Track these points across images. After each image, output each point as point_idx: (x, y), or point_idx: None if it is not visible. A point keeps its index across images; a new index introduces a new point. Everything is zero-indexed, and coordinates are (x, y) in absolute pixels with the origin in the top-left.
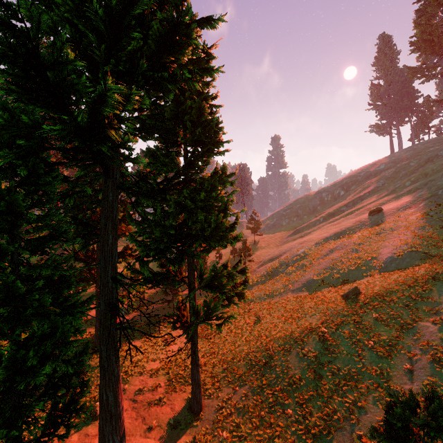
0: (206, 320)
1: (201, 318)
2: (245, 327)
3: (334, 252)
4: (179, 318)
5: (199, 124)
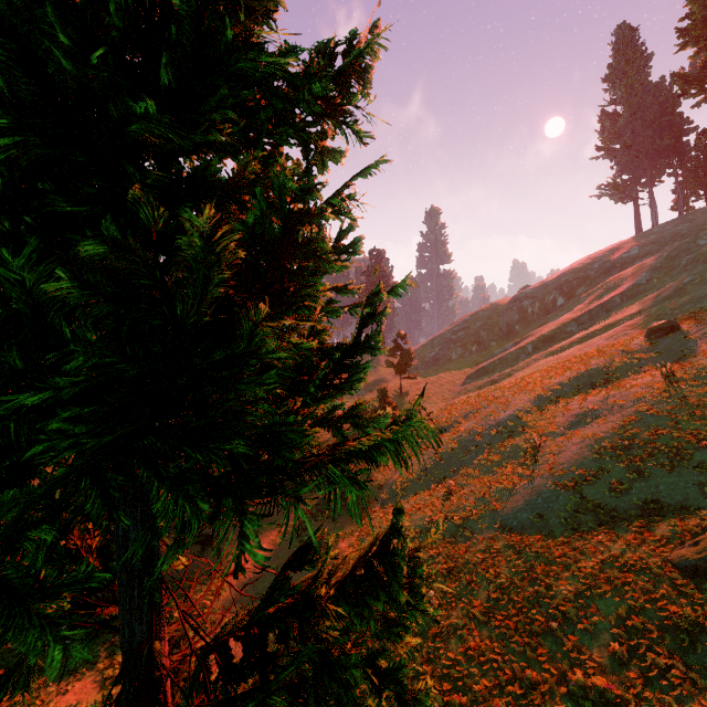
0: None
1: None
2: None
3: (591, 420)
4: None
5: None
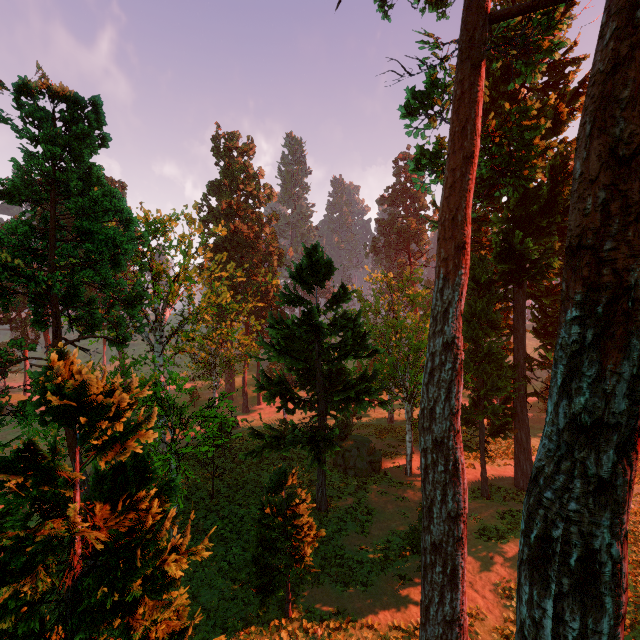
0: None
1: None
2: None
3: None
4: None
5: None
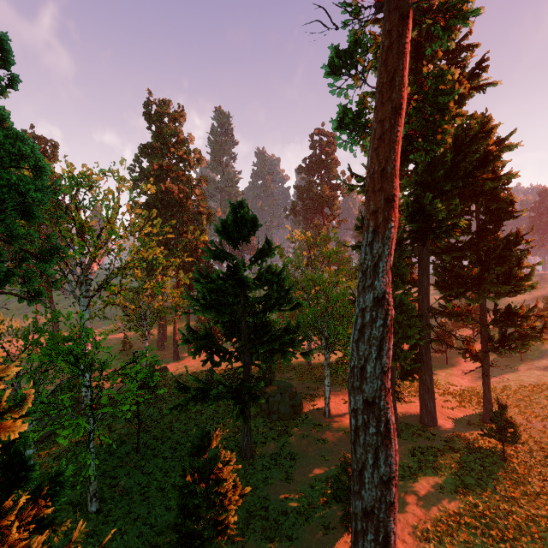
0: (499, 350)
1: (496, 343)
2: (544, 386)
3: None
4: (468, 351)
5: (493, 200)
